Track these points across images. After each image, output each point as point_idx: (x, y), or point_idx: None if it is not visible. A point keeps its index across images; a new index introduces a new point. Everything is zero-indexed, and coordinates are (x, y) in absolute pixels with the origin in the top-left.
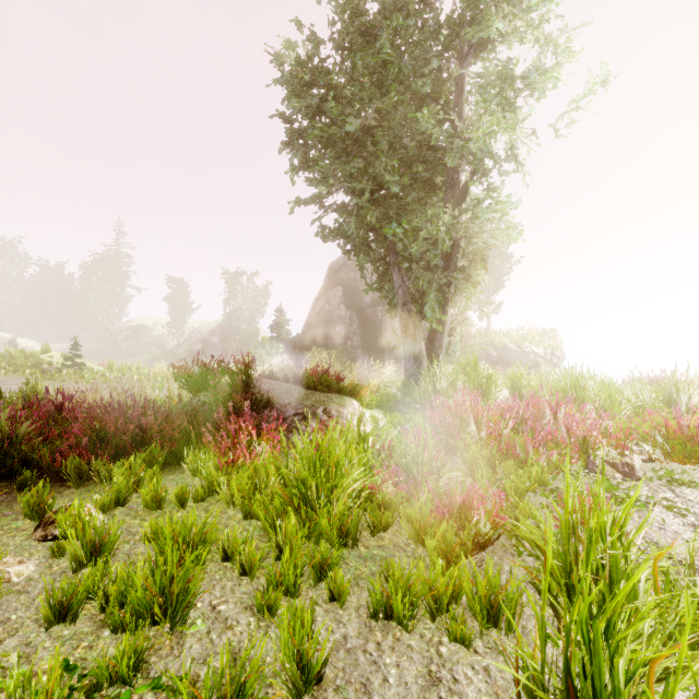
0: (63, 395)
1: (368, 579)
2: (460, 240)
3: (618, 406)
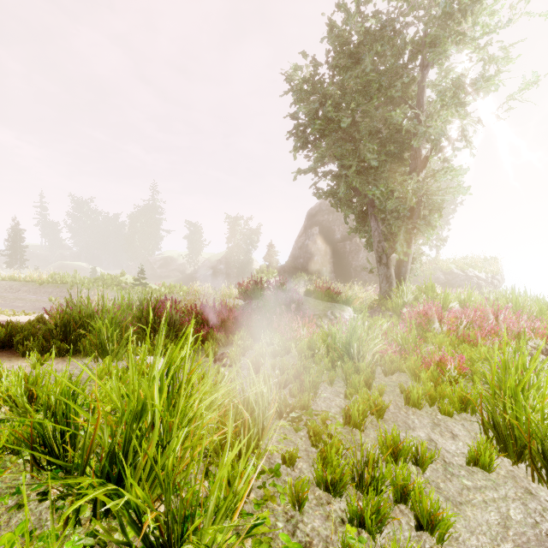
0: (175, 301)
1: (390, 392)
2: (422, 197)
3: (547, 315)
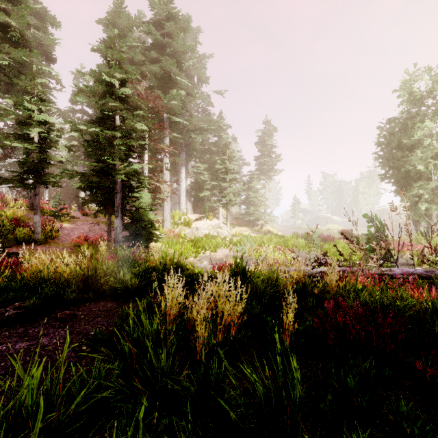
0: (322, 235)
1: None
2: (421, 195)
3: None
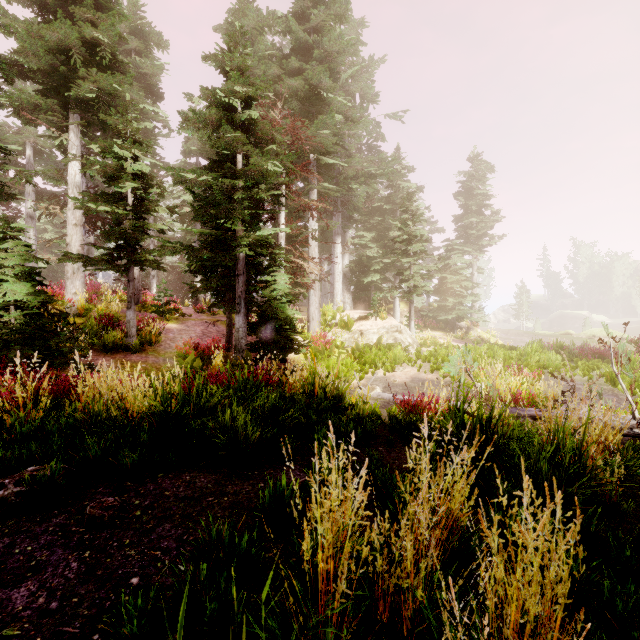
0: (590, 346)
1: None
2: None
3: None
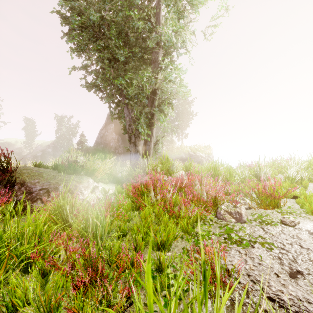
0: None
1: None
2: (157, 90)
3: (234, 178)
